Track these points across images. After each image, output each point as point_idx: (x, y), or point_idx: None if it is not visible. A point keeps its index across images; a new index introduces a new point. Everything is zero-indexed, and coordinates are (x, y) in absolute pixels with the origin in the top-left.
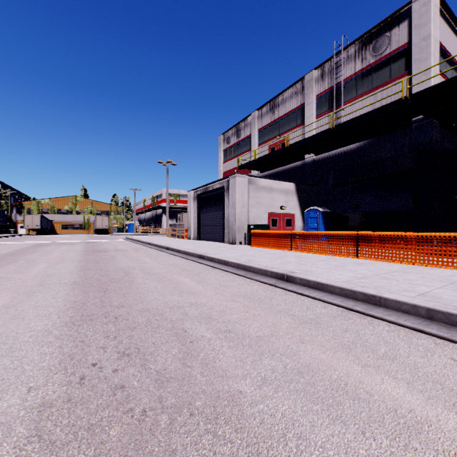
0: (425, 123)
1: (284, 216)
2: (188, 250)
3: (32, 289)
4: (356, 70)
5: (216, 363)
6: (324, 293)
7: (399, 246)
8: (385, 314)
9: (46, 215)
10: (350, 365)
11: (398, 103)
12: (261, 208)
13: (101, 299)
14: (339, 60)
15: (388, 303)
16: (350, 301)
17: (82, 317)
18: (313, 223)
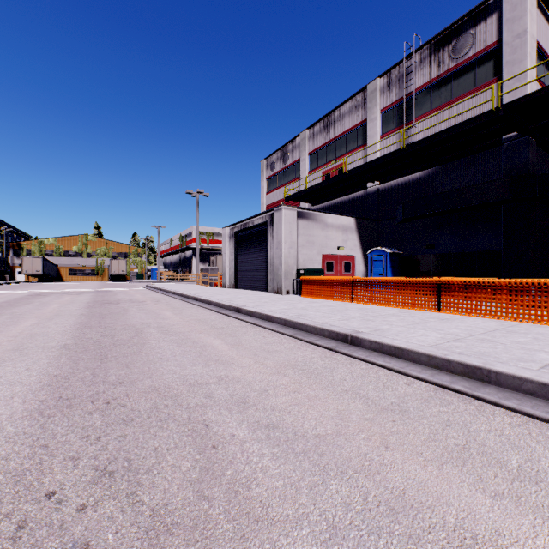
0: (519, 141)
1: (342, 259)
2: (222, 302)
3: (2, 356)
4: (432, 77)
5: (251, 490)
6: (405, 363)
7: (495, 297)
8: (501, 396)
9: (50, 258)
10: (471, 495)
11: (487, 115)
12: (314, 249)
13: (93, 372)
14: (410, 65)
15: (501, 380)
16: (445, 375)
17: (58, 401)
18: (377, 268)
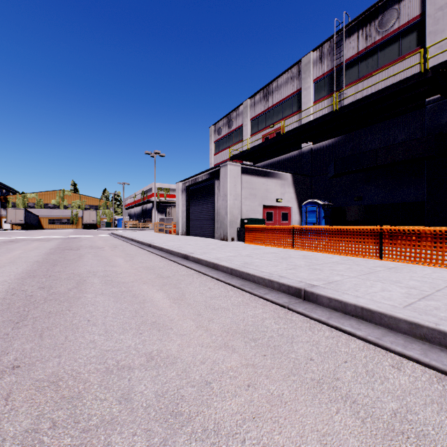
0: (441, 103)
1: (280, 210)
2: (171, 249)
3: None
4: (359, 49)
5: None
6: (378, 329)
7: (442, 245)
8: None
9: (32, 209)
10: None
11: (416, 77)
12: (255, 201)
13: None
14: (340, 39)
15: None
16: (440, 353)
17: None
18: (311, 217)
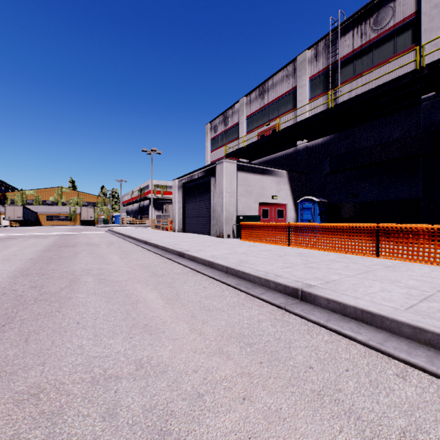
0: (437, 100)
1: (276, 207)
2: (167, 246)
3: None
4: (355, 47)
5: None
6: (379, 333)
7: None
8: None
9: (30, 206)
10: None
11: (412, 74)
12: (251, 198)
13: None
14: (335, 37)
15: None
16: None
17: None
18: (307, 214)
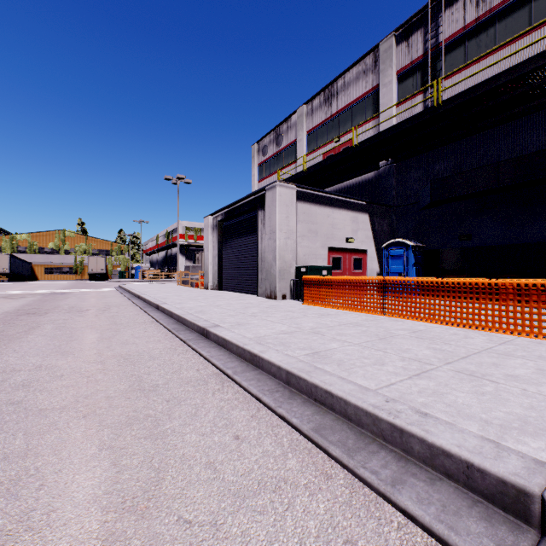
0: None
1: (351, 254)
2: (185, 316)
3: None
4: (467, 21)
5: None
6: None
7: None
8: None
9: (22, 255)
10: None
11: None
12: (317, 240)
13: None
14: (437, 9)
15: None
16: None
17: None
18: (396, 265)
